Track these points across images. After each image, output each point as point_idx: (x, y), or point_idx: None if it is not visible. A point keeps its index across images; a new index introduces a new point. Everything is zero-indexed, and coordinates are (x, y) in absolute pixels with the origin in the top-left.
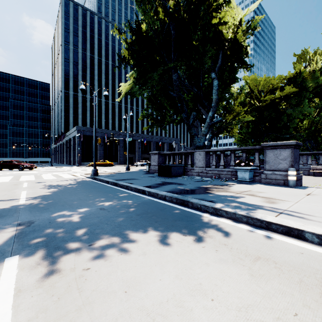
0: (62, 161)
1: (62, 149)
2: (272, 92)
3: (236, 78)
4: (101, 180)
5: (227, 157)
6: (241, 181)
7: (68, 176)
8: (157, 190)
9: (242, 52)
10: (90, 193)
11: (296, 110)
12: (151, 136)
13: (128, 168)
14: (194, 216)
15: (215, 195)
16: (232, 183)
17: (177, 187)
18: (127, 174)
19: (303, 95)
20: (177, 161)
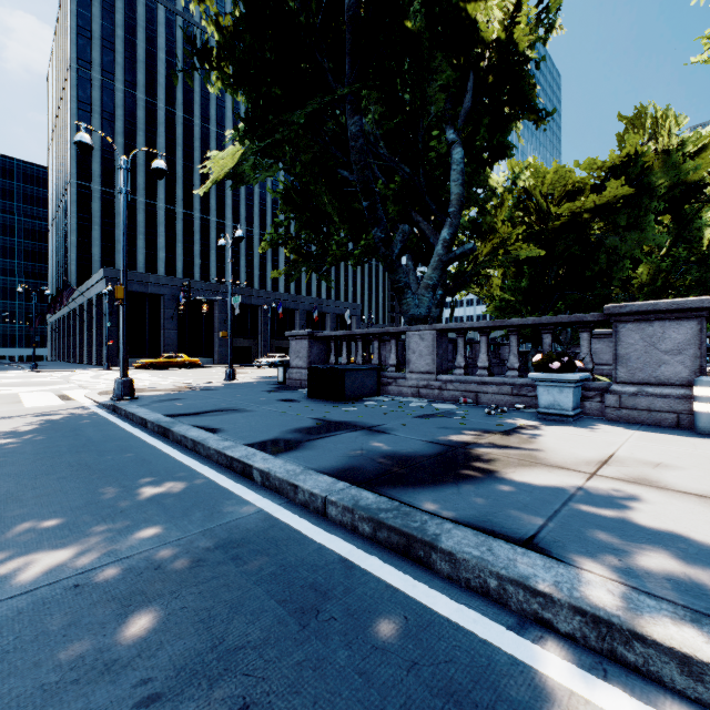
0: (71, 355)
1: (71, 326)
2: (572, 198)
3: (507, 145)
4: (128, 415)
5: (473, 346)
6: (548, 415)
7: (41, 402)
8: (296, 468)
9: (525, 75)
10: (34, 481)
11: (628, 239)
12: (294, 297)
13: (230, 374)
14: (498, 685)
15: (519, 490)
16: (526, 422)
17: (366, 445)
18: (221, 394)
19: (643, 205)
20: (359, 356)
